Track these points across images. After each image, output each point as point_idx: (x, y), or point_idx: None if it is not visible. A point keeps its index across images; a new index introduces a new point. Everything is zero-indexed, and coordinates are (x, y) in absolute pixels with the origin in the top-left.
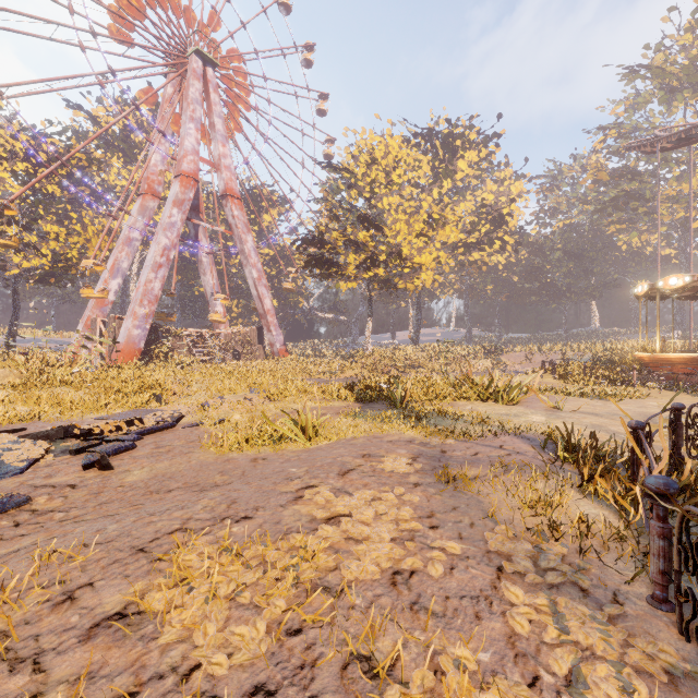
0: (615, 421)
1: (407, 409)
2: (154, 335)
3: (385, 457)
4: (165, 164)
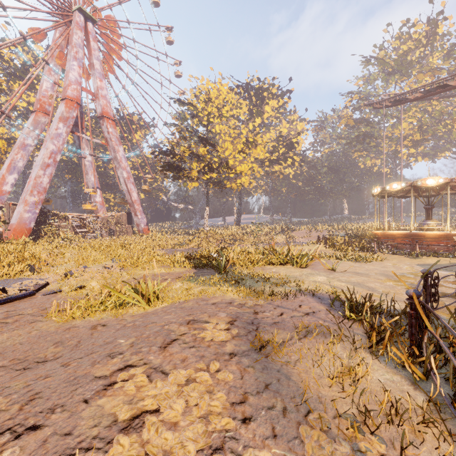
0: (371, 278)
1: (230, 273)
2: (43, 217)
3: (207, 323)
4: (54, 90)
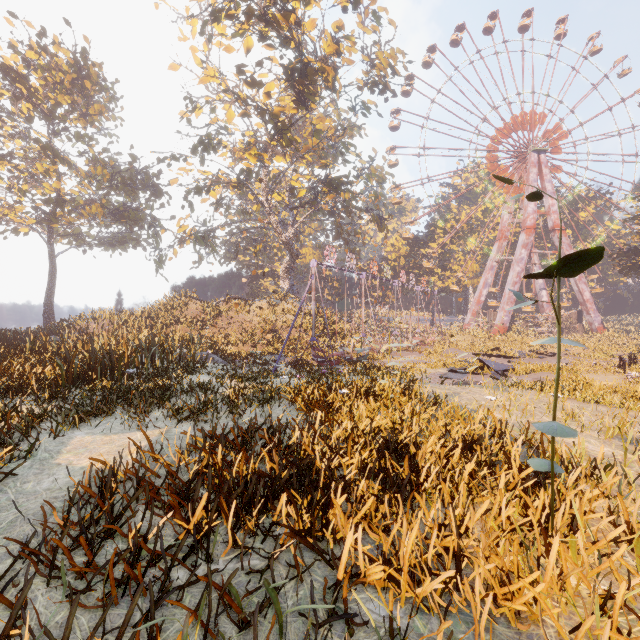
0: None
1: None
2: (510, 319)
3: None
4: (511, 218)
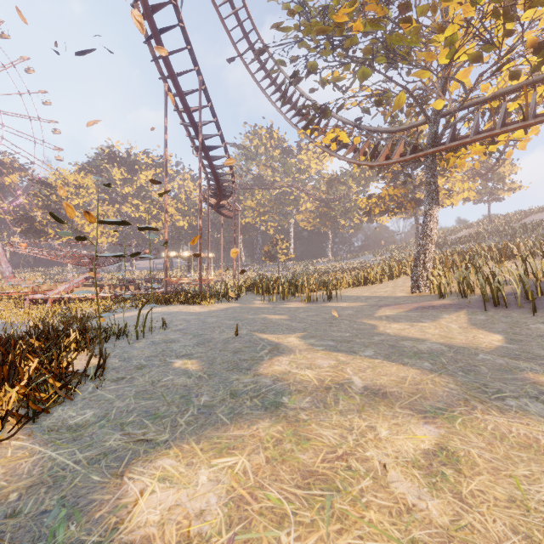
0: None
1: None
2: None
3: None
4: None
